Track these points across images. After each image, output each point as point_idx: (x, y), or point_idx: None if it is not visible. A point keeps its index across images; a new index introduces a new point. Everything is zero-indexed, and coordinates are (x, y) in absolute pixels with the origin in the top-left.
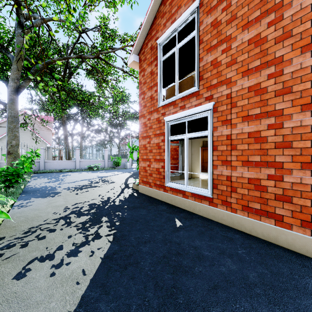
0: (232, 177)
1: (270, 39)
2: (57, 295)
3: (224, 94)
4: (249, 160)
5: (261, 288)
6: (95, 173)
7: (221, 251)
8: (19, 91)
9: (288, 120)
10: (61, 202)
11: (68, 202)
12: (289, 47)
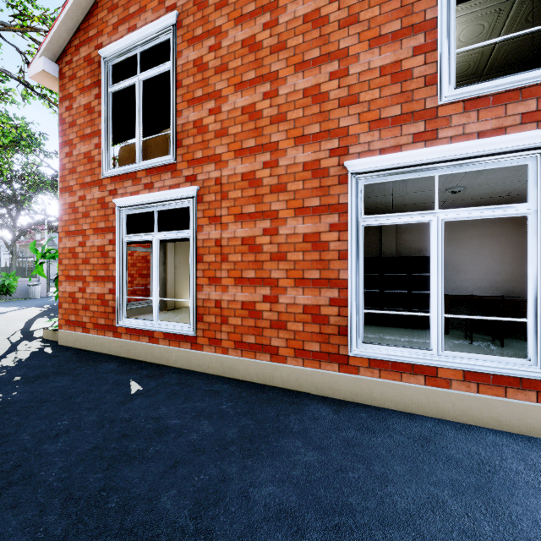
0: (223, 302)
1: (265, 116)
2: None
3: (213, 178)
4: (243, 276)
5: (238, 445)
6: None
7: (198, 413)
8: None
9: (283, 225)
10: None
11: None
12: (284, 133)
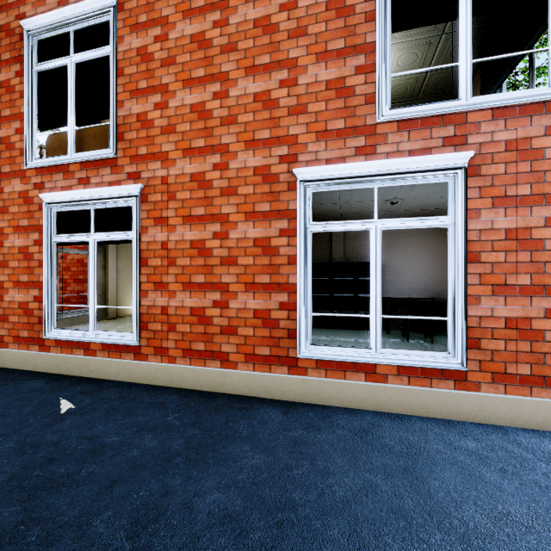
0: (170, 308)
1: (216, 116)
2: None
3: (159, 176)
4: (192, 281)
5: (183, 456)
6: None
7: (140, 427)
8: None
9: (234, 229)
10: None
11: None
12: (235, 136)
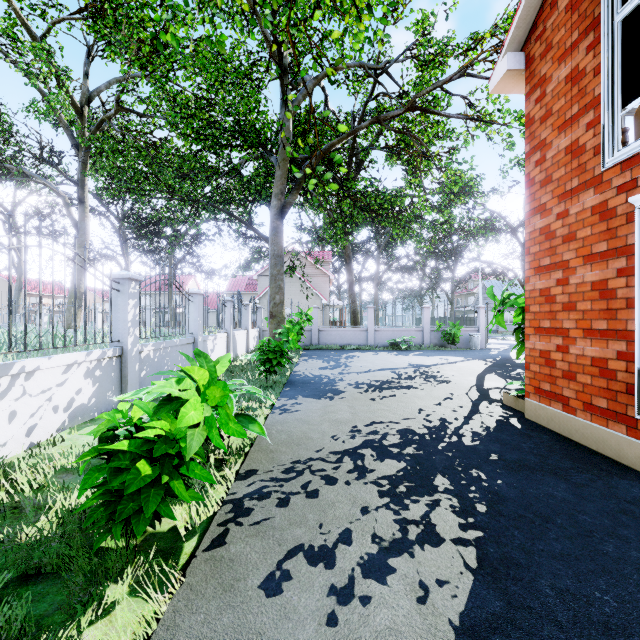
0: None
1: None
2: None
3: None
4: None
5: None
6: (405, 357)
7: None
8: (284, 213)
9: None
10: (344, 414)
11: (357, 416)
12: None
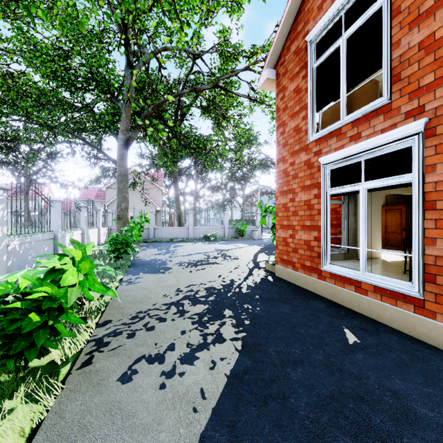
0: None
1: None
2: (168, 422)
3: None
4: None
5: None
6: (213, 245)
7: None
8: (129, 144)
9: None
10: (172, 281)
11: (180, 282)
12: None
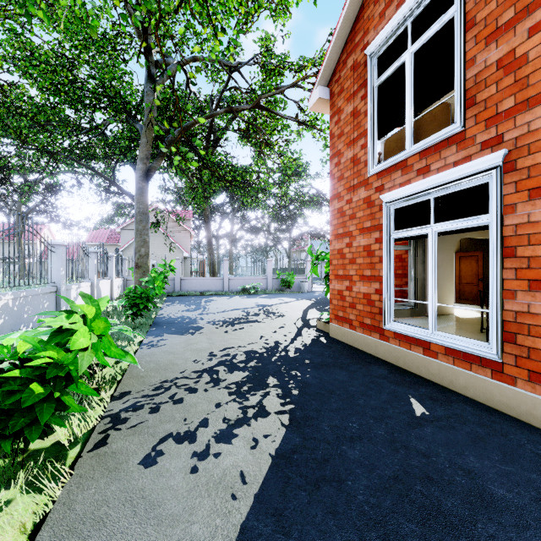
0: None
1: None
2: (201, 512)
3: (538, 128)
4: None
5: None
6: (253, 299)
7: None
8: (149, 176)
9: None
10: (204, 344)
11: (214, 345)
12: None
